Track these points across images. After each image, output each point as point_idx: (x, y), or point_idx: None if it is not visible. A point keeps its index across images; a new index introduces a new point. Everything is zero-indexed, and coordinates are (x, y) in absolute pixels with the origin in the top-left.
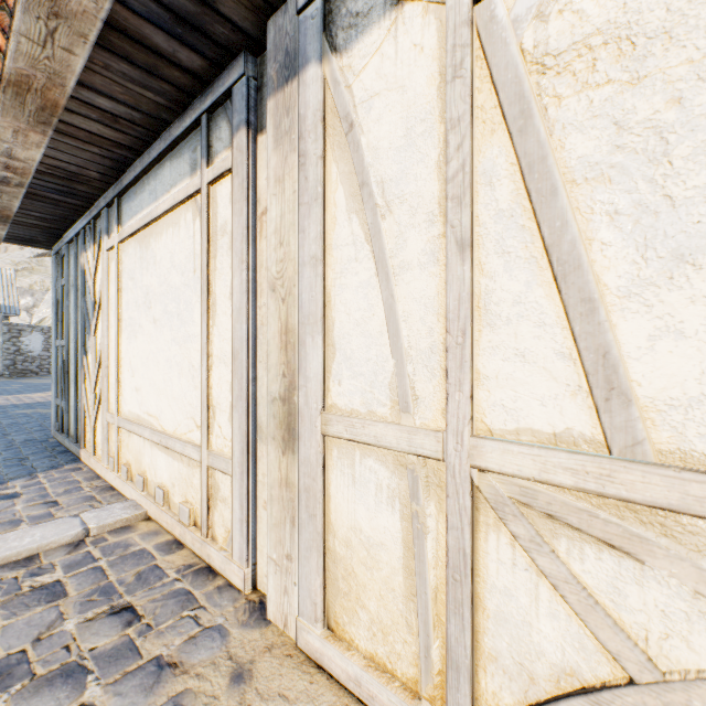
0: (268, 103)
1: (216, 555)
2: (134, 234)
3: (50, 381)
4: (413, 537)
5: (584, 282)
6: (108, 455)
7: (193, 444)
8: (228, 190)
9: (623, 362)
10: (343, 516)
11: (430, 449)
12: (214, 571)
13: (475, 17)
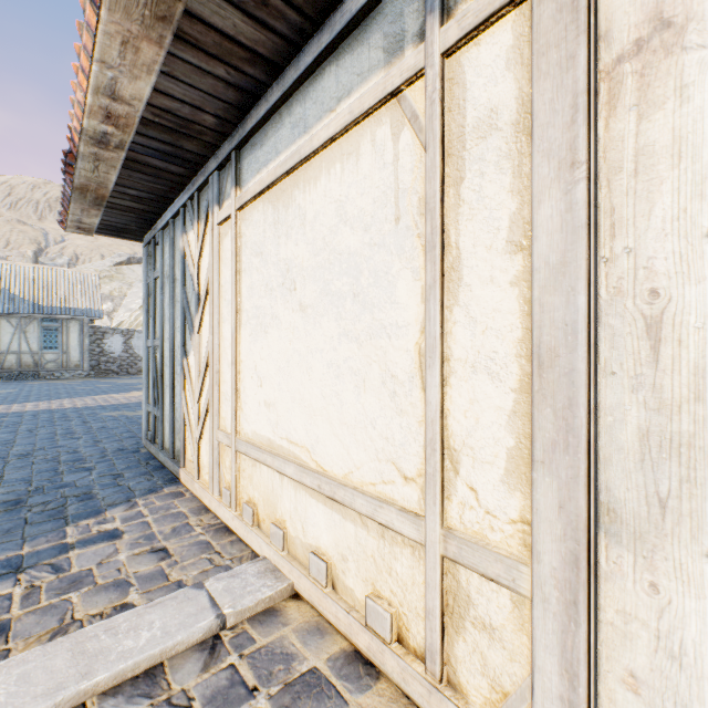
0: None
1: None
2: (262, 192)
3: (129, 381)
4: None
5: None
6: (219, 483)
7: (396, 505)
8: (502, 45)
9: None
10: None
11: None
12: None
13: None
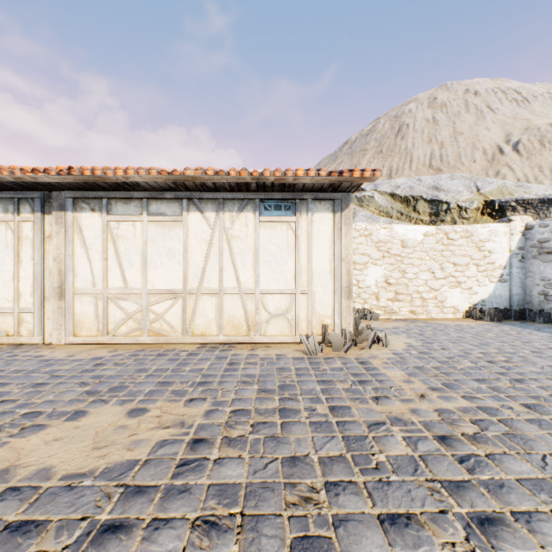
0: (53, 212)
1: (25, 338)
2: None
3: None
4: (97, 308)
5: (123, 267)
6: None
7: (7, 307)
8: (30, 226)
9: (127, 277)
10: (79, 310)
11: (100, 292)
12: (24, 344)
13: (108, 223)
